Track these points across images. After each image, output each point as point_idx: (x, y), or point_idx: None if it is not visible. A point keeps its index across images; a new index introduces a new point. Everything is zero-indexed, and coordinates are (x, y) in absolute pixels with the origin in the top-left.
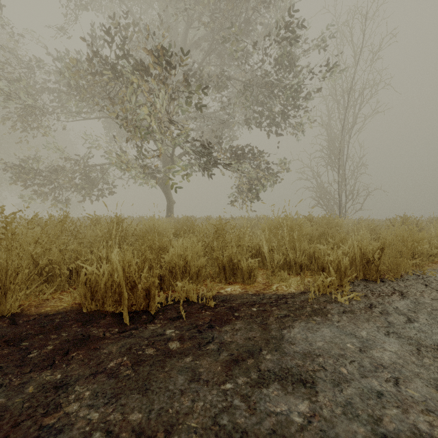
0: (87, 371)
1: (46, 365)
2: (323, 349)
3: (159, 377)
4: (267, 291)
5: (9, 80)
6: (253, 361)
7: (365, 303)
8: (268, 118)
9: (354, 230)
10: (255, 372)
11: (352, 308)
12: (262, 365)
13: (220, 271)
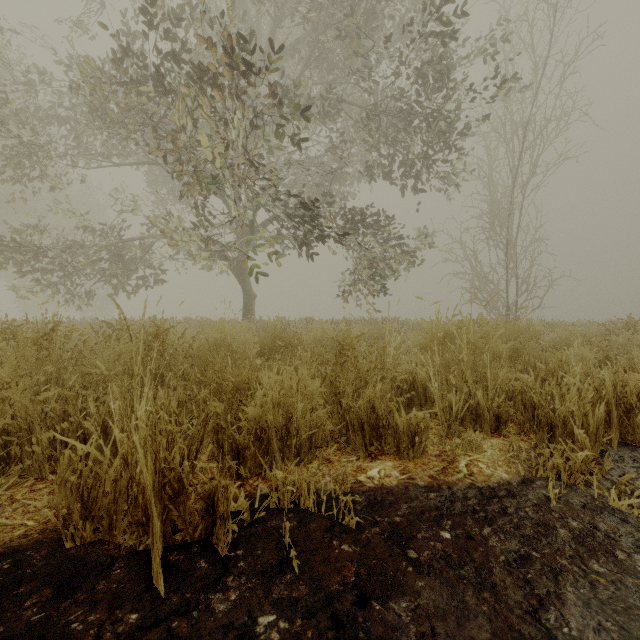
0: None
1: None
2: None
3: None
4: (454, 479)
5: None
6: None
7: None
8: (402, 164)
9: (558, 343)
10: None
11: None
12: None
13: (355, 433)
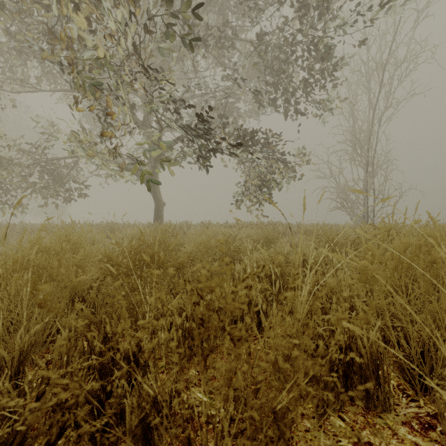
0: None
1: None
2: None
3: None
4: None
5: None
6: None
7: None
8: (285, 92)
9: None
10: None
11: None
12: None
13: None
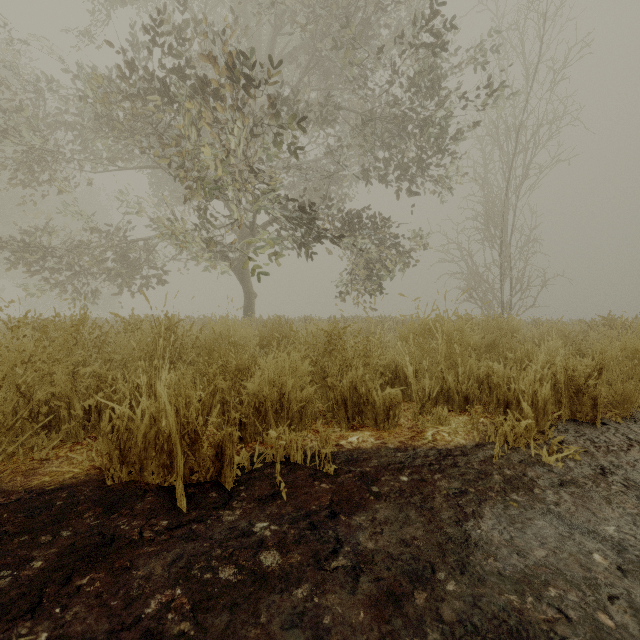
0: (103, 623)
1: (25, 608)
2: (549, 566)
3: (245, 639)
4: (420, 443)
5: (5, 109)
6: (425, 597)
7: (591, 465)
8: (397, 168)
9: (537, 338)
10: (435, 625)
11: (571, 476)
12: (444, 607)
13: (339, 408)
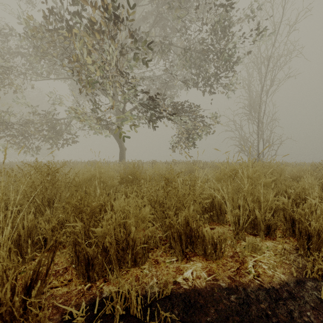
0: None
1: None
2: None
3: None
4: (247, 280)
5: None
6: None
7: None
8: (203, 79)
9: (293, 175)
10: None
11: None
12: None
13: (175, 243)
